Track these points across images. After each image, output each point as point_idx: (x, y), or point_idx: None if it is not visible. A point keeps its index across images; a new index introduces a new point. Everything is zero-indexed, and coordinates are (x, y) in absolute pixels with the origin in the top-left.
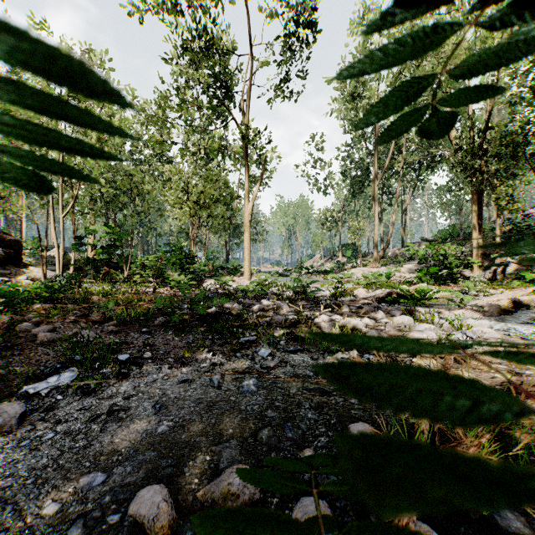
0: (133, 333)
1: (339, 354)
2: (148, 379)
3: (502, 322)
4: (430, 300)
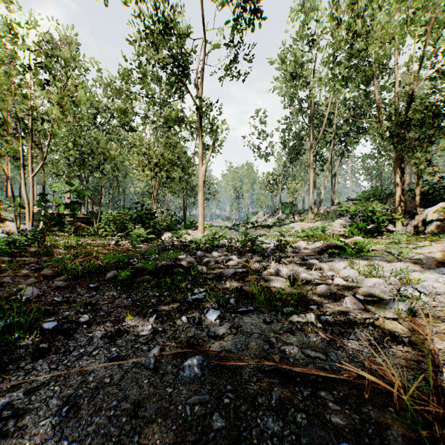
0: (80, 289)
1: (295, 317)
2: (71, 355)
3: (443, 274)
4: (369, 252)
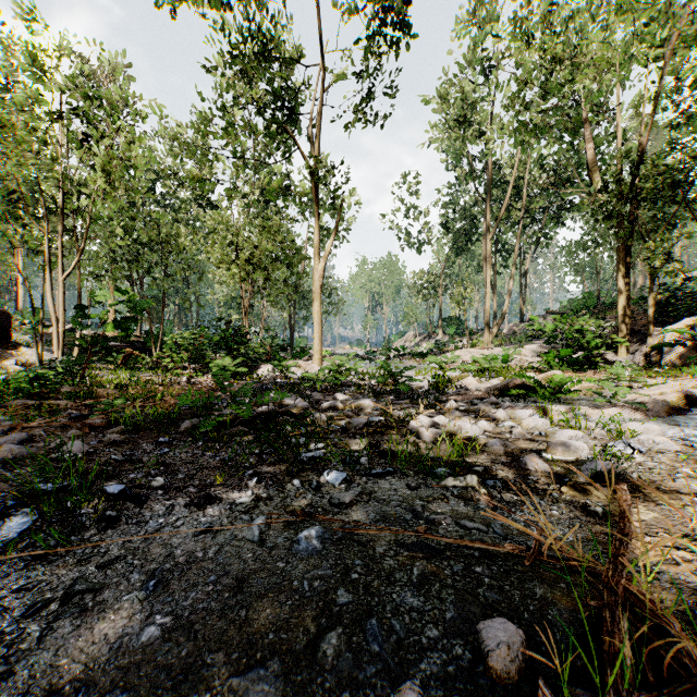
0: (145, 445)
1: (450, 480)
2: (149, 526)
3: (675, 425)
4: (569, 394)
